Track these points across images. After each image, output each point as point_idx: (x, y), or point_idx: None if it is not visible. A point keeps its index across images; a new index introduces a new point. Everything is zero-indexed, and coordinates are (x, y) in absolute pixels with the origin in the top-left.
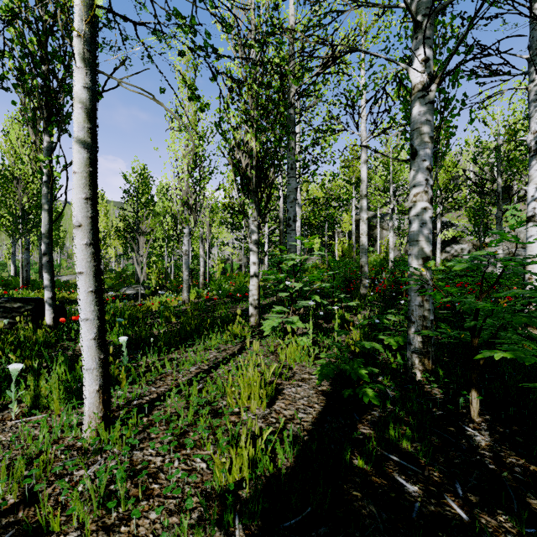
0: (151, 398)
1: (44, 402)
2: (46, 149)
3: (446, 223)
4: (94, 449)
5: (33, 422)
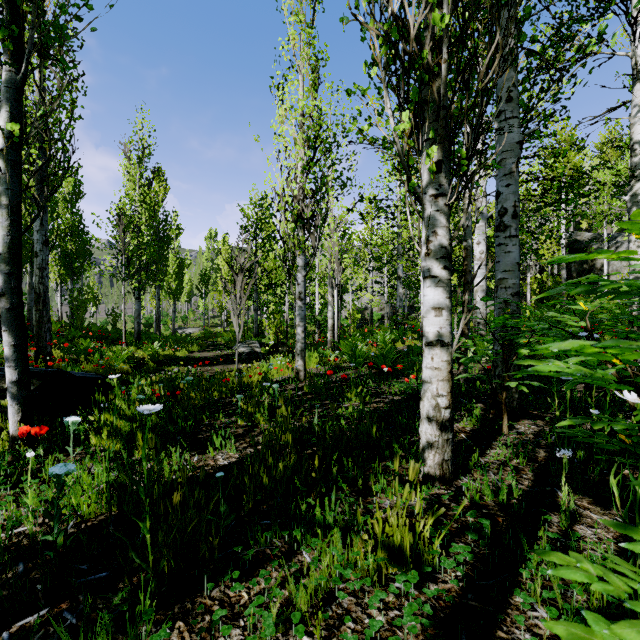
0: None
1: None
2: (4, 85)
3: None
4: None
5: None
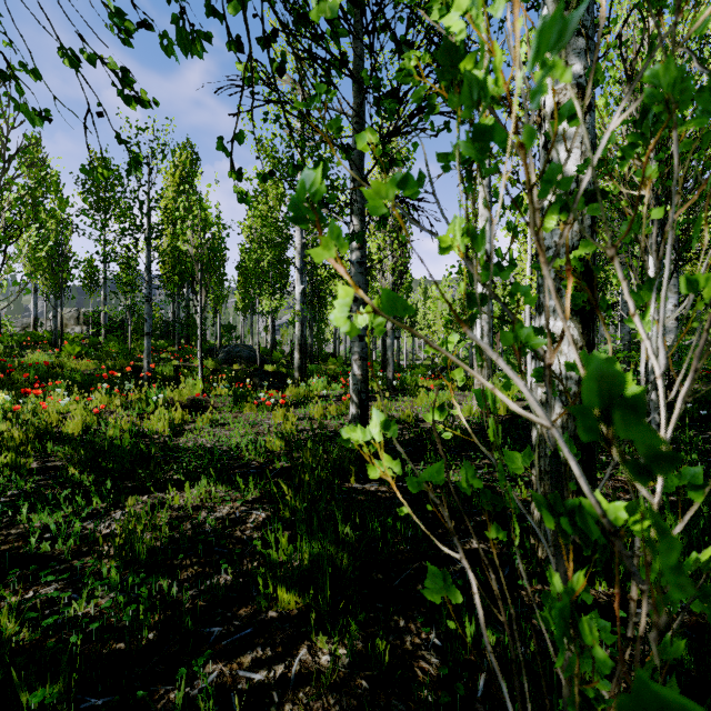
0: None
1: None
2: None
3: None
4: None
5: None
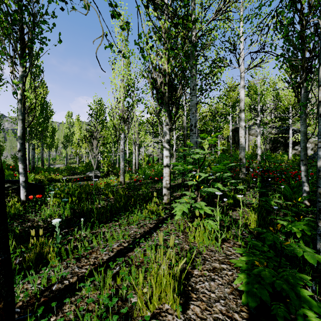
0: (70, 283)
1: None
2: (20, 77)
3: (295, 130)
4: None
5: None
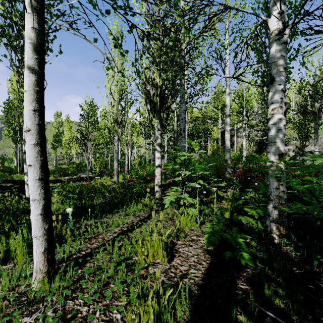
0: (86, 253)
1: (12, 255)
2: None
3: None
4: (37, 299)
5: (1, 271)
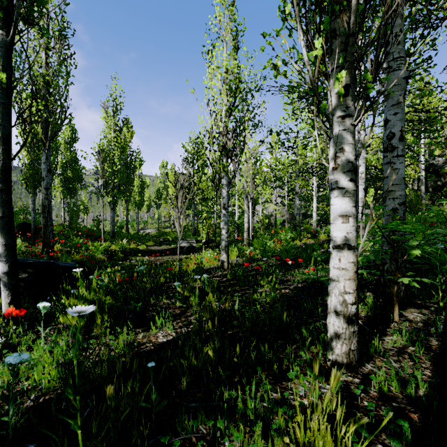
0: None
1: None
2: None
3: None
4: None
5: None
